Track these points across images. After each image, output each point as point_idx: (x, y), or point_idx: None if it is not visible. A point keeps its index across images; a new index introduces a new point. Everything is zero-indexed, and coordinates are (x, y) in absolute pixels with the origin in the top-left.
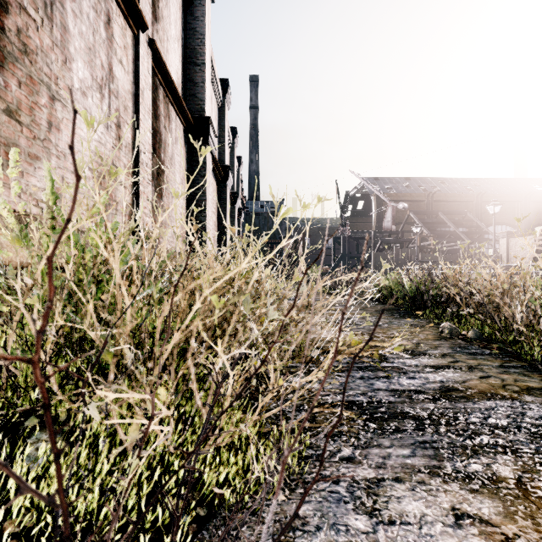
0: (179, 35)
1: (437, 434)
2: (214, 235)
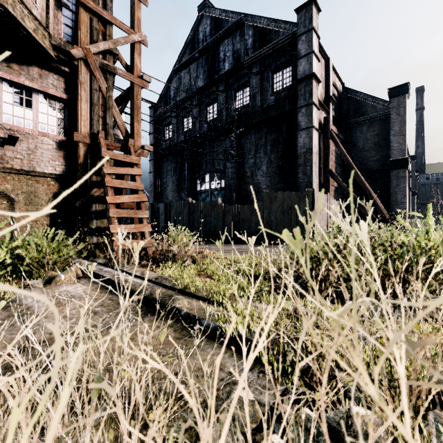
0: None
1: None
2: None
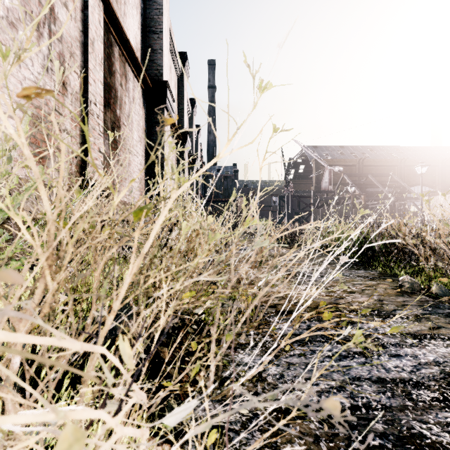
0: (138, 3)
1: None
2: None
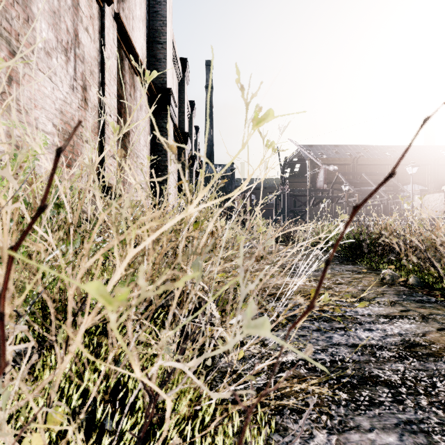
0: (144, 16)
1: (420, 410)
2: (175, 191)
